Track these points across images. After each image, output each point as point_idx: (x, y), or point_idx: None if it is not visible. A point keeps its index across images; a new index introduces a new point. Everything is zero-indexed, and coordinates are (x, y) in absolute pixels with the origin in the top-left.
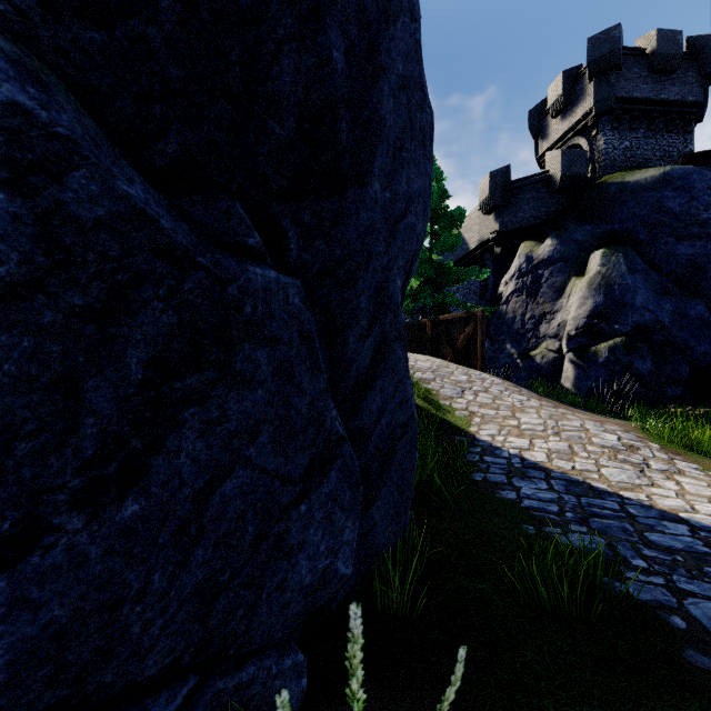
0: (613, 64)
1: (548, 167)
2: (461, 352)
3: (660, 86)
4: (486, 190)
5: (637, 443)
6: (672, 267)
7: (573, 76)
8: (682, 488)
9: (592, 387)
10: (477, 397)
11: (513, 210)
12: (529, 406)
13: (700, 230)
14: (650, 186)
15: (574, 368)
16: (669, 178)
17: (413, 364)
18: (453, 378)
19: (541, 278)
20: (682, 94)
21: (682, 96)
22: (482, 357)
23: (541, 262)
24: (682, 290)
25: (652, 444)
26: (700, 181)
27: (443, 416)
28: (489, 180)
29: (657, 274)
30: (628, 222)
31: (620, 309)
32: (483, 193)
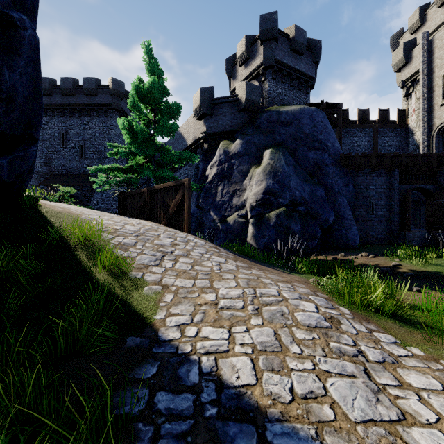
0: (274, 37)
1: (237, 92)
2: (173, 217)
3: (296, 60)
4: (197, 101)
5: (333, 312)
6: (306, 165)
7: (251, 40)
8: (436, 411)
9: (267, 243)
10: (176, 263)
11: (216, 119)
12: (227, 269)
13: (319, 145)
14: (294, 115)
15: (256, 229)
16: (303, 112)
17: (118, 228)
18: (157, 241)
19: (234, 165)
20: (306, 69)
21: (306, 70)
22: (189, 221)
23: (234, 155)
24: (312, 179)
25: (344, 310)
26: (317, 117)
27: (127, 295)
28: (200, 93)
29: (300, 168)
30: (283, 135)
31: (282, 188)
32: (196, 103)
